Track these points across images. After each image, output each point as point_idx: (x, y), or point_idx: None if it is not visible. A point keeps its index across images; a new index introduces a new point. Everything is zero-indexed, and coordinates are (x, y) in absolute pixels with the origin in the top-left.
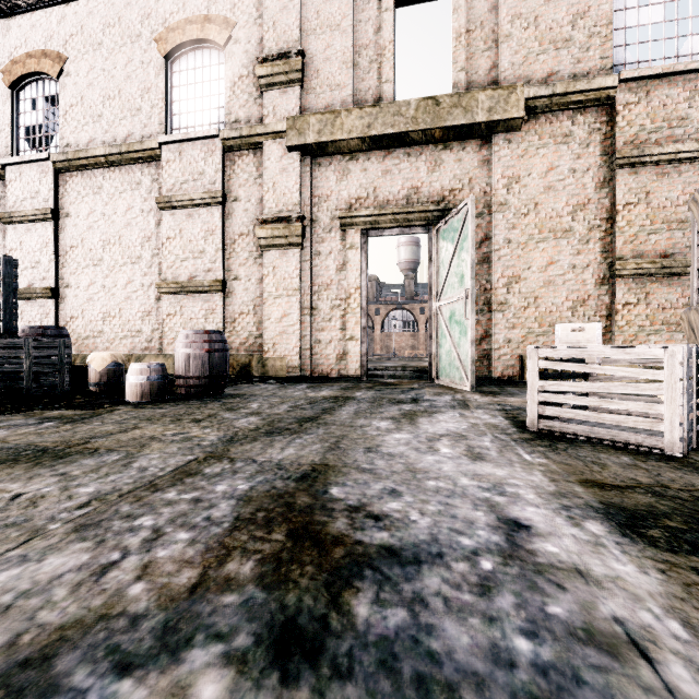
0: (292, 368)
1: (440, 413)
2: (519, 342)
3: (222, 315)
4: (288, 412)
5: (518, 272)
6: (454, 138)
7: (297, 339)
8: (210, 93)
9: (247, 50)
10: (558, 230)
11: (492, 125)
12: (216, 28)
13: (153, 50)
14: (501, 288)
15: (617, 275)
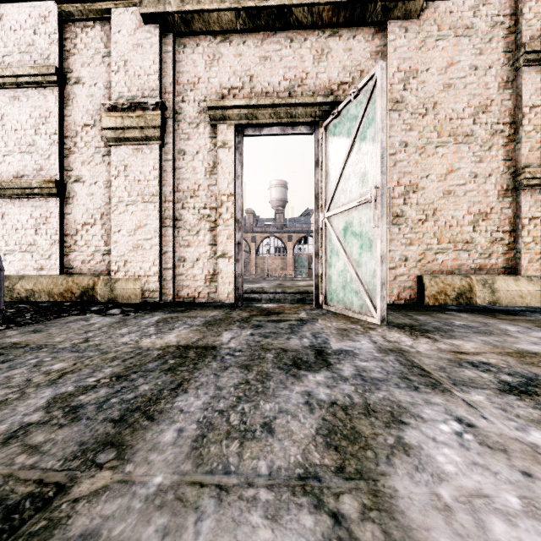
0: (149, 292)
1: (412, 420)
2: (417, 260)
3: (58, 225)
4: (0, 445)
5: (415, 180)
6: (345, 21)
7: (155, 256)
8: None
9: None
10: (459, 134)
11: (388, 5)
12: None
13: None
14: (397, 198)
15: (525, 185)
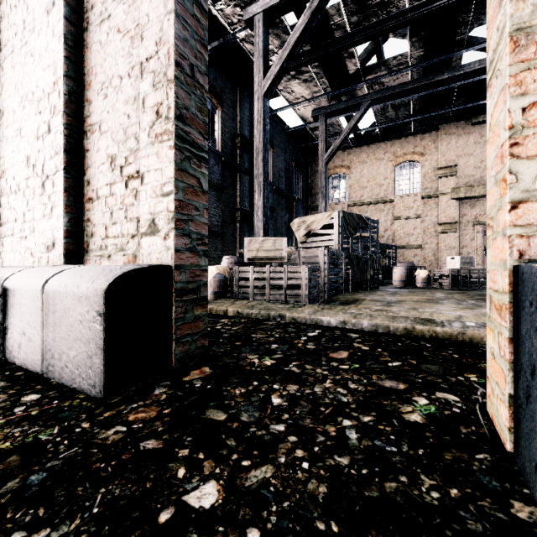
0: None
1: None
2: None
3: (420, 256)
4: None
5: None
6: None
7: None
8: (412, 178)
9: (430, 163)
10: None
11: None
12: (418, 157)
13: (389, 164)
14: None
15: None
